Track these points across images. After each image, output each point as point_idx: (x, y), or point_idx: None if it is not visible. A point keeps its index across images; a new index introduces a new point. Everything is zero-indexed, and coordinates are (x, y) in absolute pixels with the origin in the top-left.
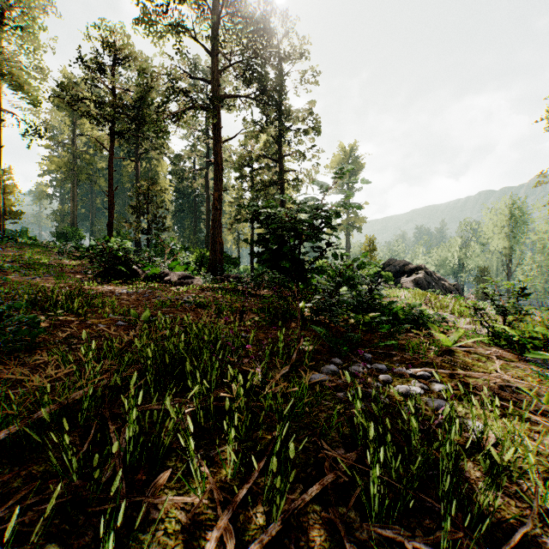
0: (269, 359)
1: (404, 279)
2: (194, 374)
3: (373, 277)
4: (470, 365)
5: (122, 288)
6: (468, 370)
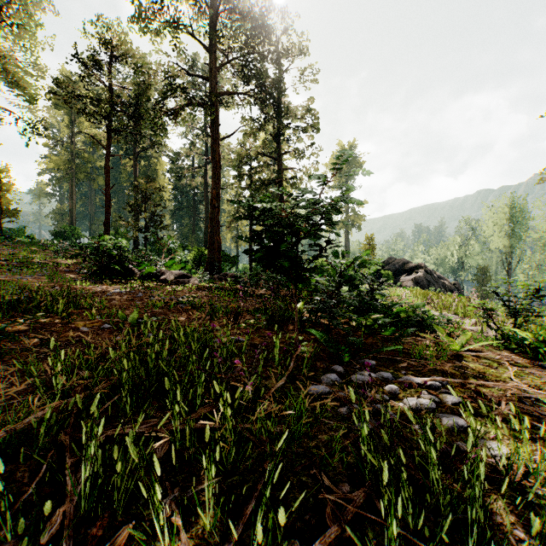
0: (264, 367)
1: (404, 277)
2: (173, 391)
3: (373, 276)
4: (482, 372)
5: (114, 288)
6: (480, 377)
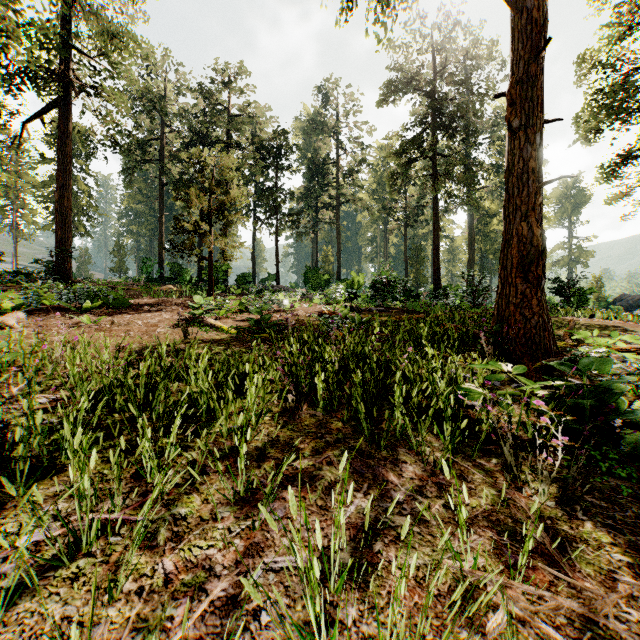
0: None
1: (635, 312)
2: None
3: None
4: None
5: None
6: None
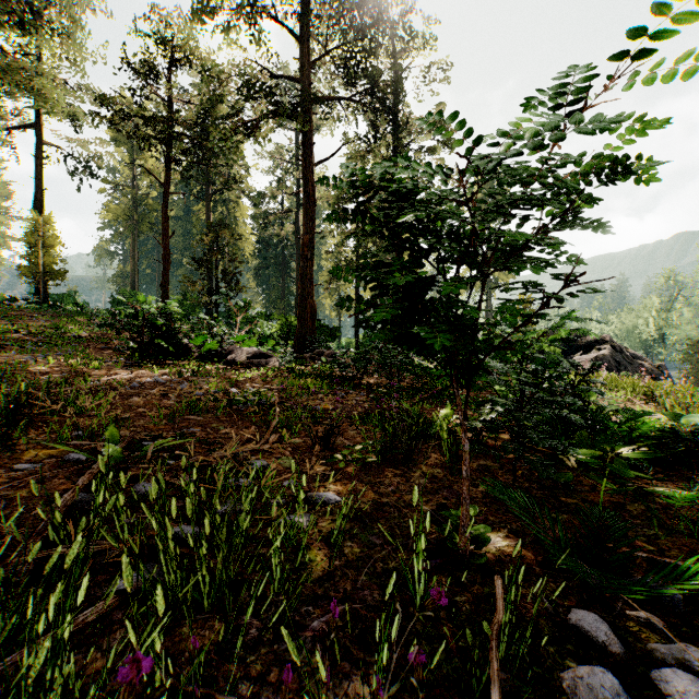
0: (387, 616)
1: (579, 357)
2: None
3: None
4: None
5: (149, 374)
6: None
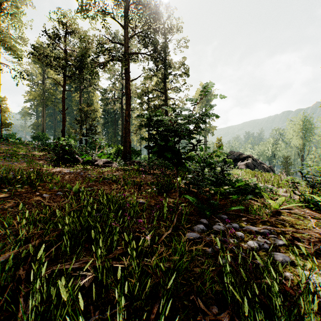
0: (157, 220)
1: (239, 163)
2: (97, 240)
3: (221, 162)
4: (294, 223)
5: (66, 169)
6: (294, 226)
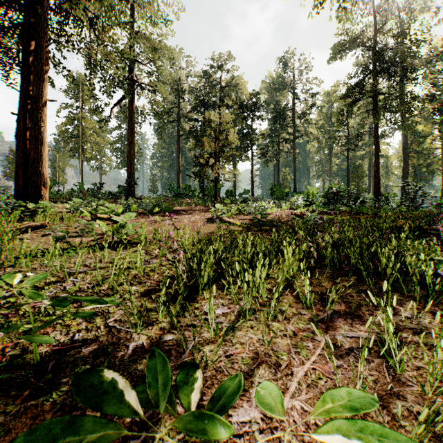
0: None
1: None
2: None
3: None
4: None
5: None
6: None
